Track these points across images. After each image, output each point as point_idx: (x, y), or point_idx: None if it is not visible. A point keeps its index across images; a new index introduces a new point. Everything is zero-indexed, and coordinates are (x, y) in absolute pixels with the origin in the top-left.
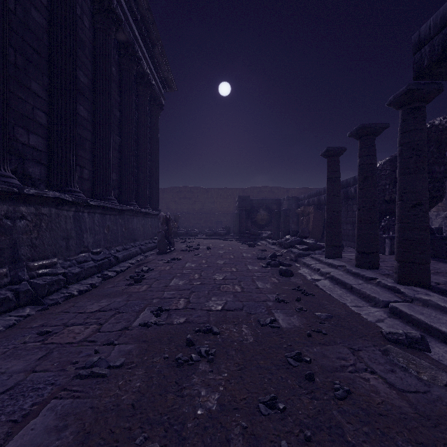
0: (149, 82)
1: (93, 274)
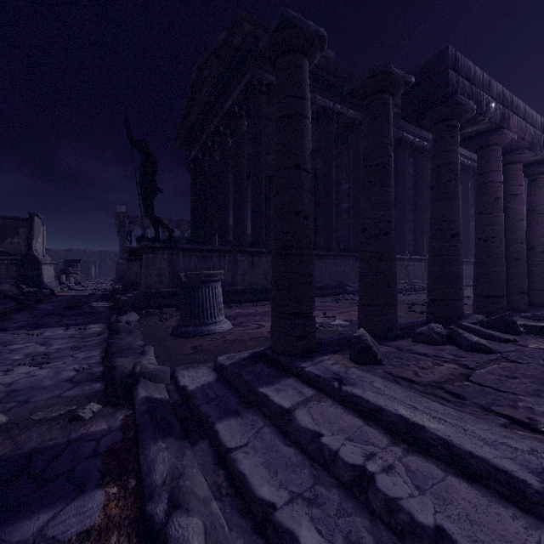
0: (470, 169)
1: None
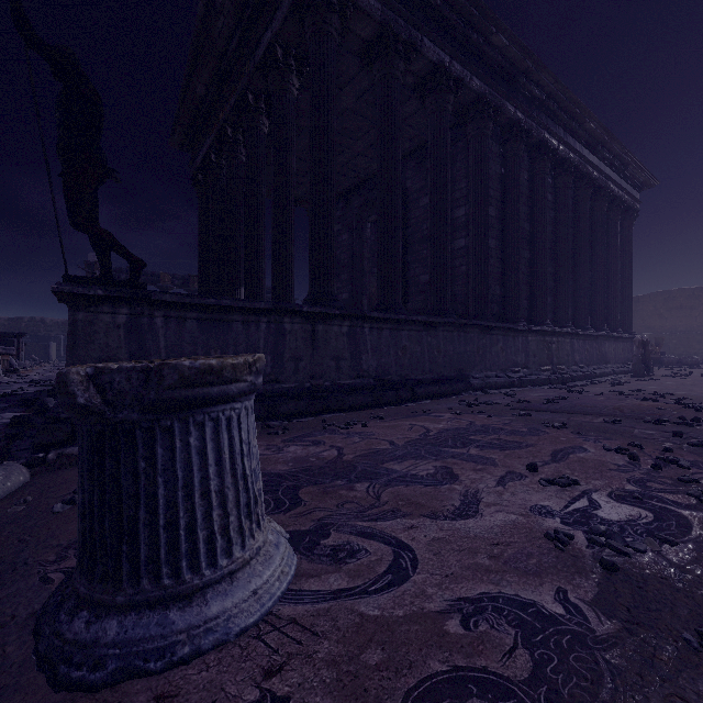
0: (621, 202)
1: (582, 380)
